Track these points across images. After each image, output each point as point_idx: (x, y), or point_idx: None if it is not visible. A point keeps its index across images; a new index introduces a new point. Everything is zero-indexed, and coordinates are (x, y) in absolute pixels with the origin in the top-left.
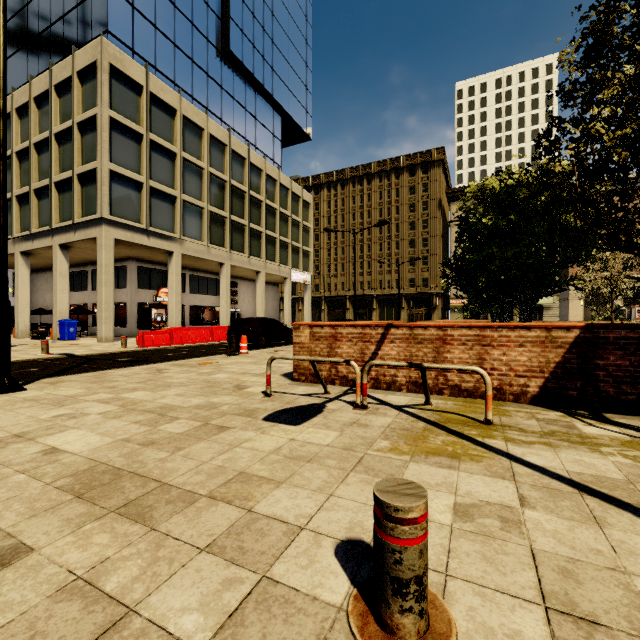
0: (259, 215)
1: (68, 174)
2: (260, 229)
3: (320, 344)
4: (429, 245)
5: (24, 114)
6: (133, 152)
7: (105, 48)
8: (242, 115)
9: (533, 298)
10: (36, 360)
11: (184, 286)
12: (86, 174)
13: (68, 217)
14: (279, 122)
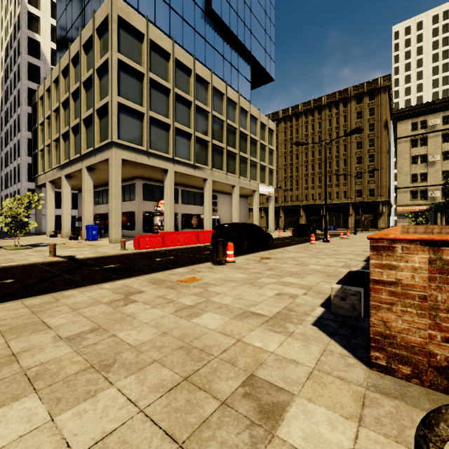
0: (234, 140)
1: (90, 111)
2: (235, 151)
3: None
4: (375, 160)
5: (67, 74)
6: (136, 88)
7: (114, 3)
8: (221, 62)
9: None
10: (35, 264)
11: (177, 198)
12: (102, 109)
13: (91, 145)
14: (249, 67)
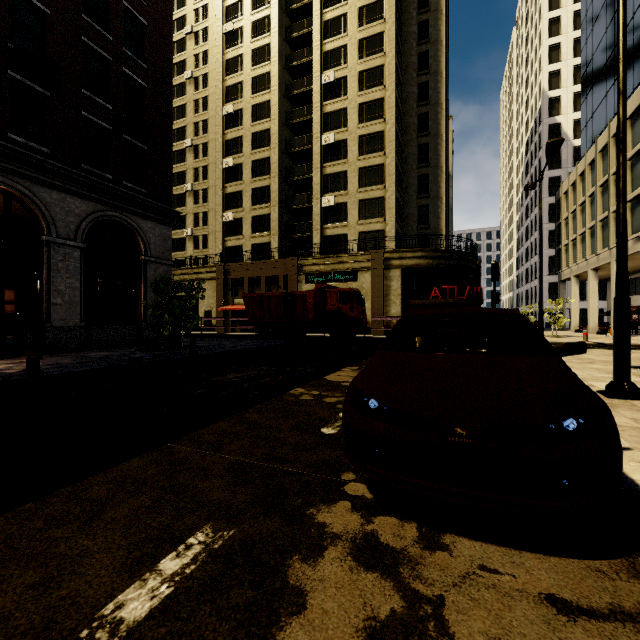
0: None
1: None
2: None
3: None
4: None
5: (593, 166)
6: None
7: None
8: None
9: None
10: None
11: None
12: (633, 199)
13: None
14: None
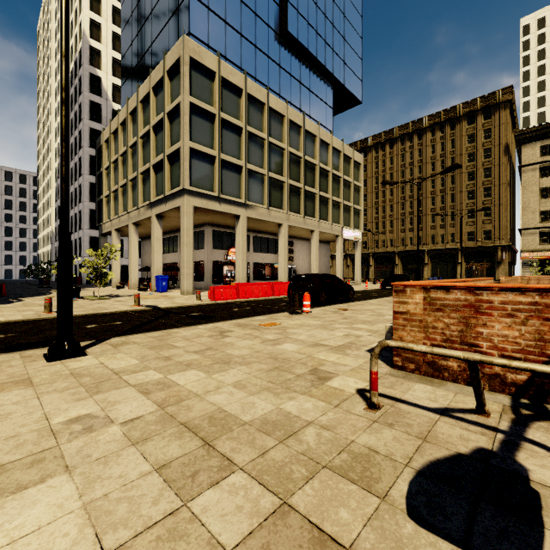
0: (313, 178)
1: (161, 157)
2: (314, 191)
3: (444, 317)
4: (492, 195)
5: (134, 117)
6: (208, 131)
7: (186, 44)
8: (297, 89)
9: None
10: (127, 312)
11: (249, 246)
12: (173, 154)
13: (161, 192)
14: (331, 91)
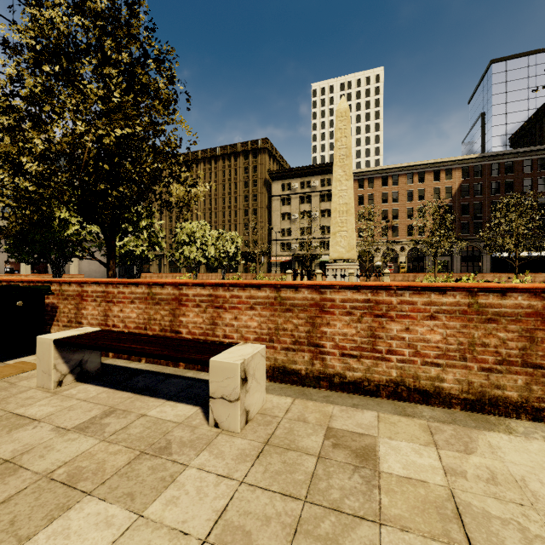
0: None
1: None
2: None
3: None
4: (258, 214)
5: None
6: None
7: None
8: None
9: (64, 260)
10: None
11: None
12: None
13: None
14: None
